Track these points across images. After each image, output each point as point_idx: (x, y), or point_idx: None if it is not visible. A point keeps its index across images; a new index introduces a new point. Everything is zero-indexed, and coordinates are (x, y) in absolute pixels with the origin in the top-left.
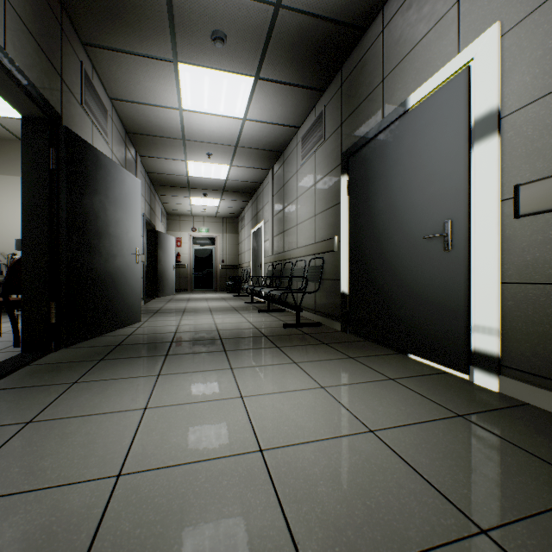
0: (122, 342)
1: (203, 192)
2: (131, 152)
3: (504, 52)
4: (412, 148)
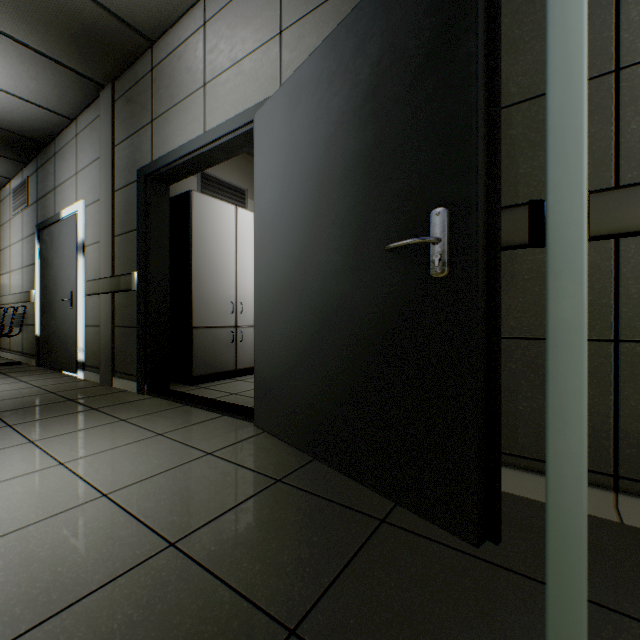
0: None
1: None
2: None
3: (86, 215)
4: (63, 244)
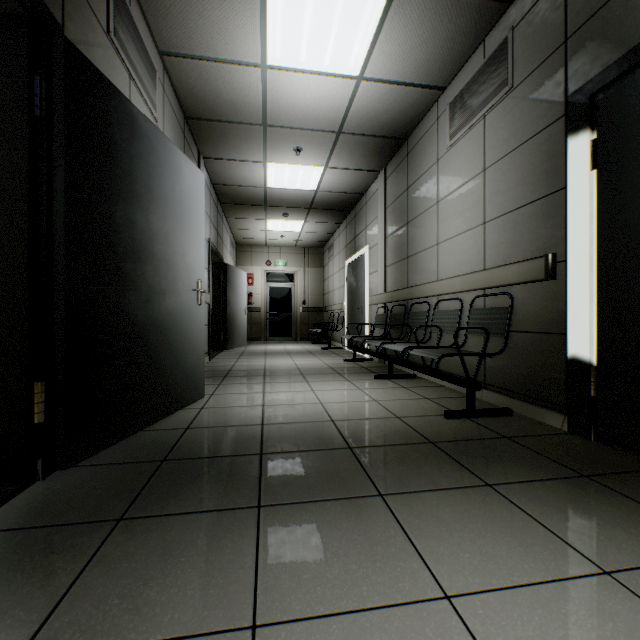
0: (170, 452)
1: (283, 212)
2: (192, 149)
3: None
4: None
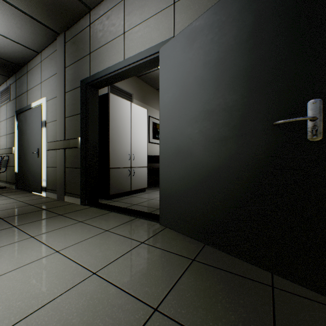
0: None
1: None
2: None
3: (47, 106)
4: (33, 122)
